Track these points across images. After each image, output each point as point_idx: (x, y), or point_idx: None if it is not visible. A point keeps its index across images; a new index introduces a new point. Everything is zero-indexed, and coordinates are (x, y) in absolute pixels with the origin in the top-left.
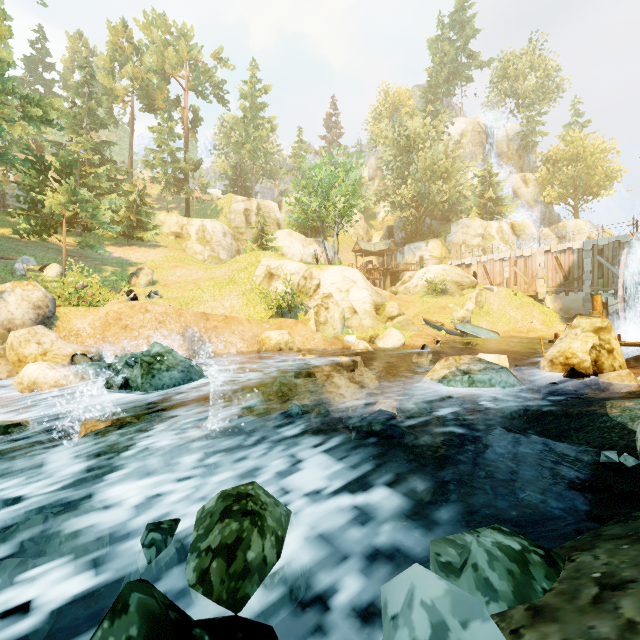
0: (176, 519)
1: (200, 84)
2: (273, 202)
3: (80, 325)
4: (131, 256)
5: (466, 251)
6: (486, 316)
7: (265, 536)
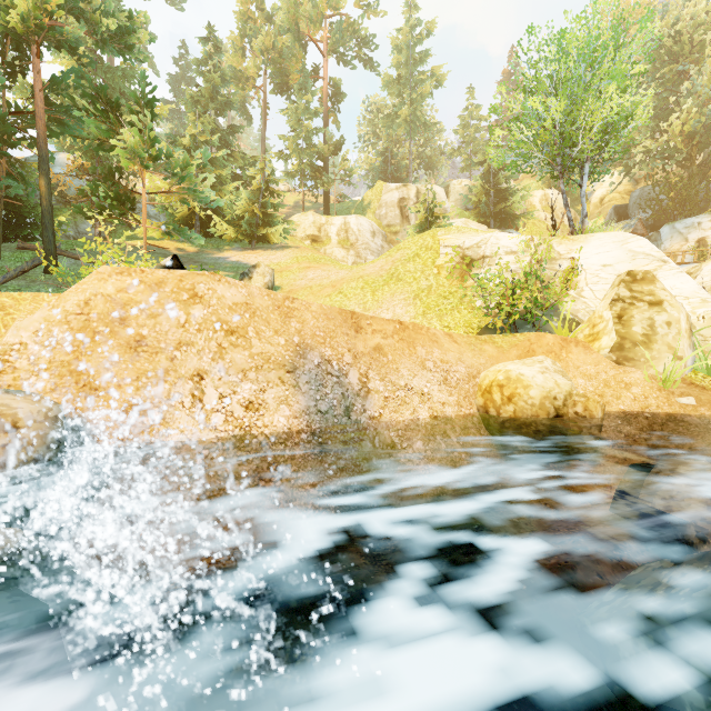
0: None
1: (342, 44)
2: (438, 187)
3: (10, 336)
4: (252, 260)
5: None
6: None
7: None
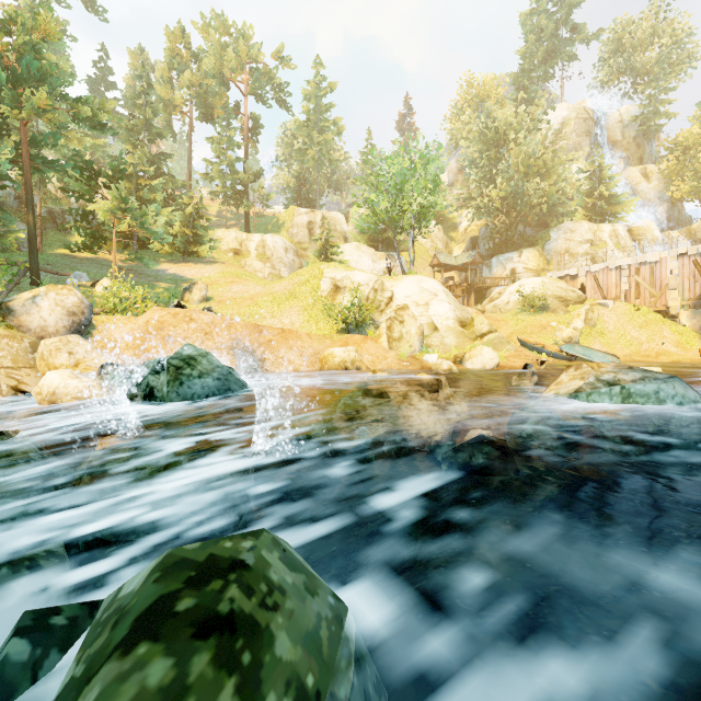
0: (96, 603)
1: (260, 87)
2: (339, 213)
3: (118, 335)
4: (186, 273)
5: (570, 261)
6: (599, 337)
7: None
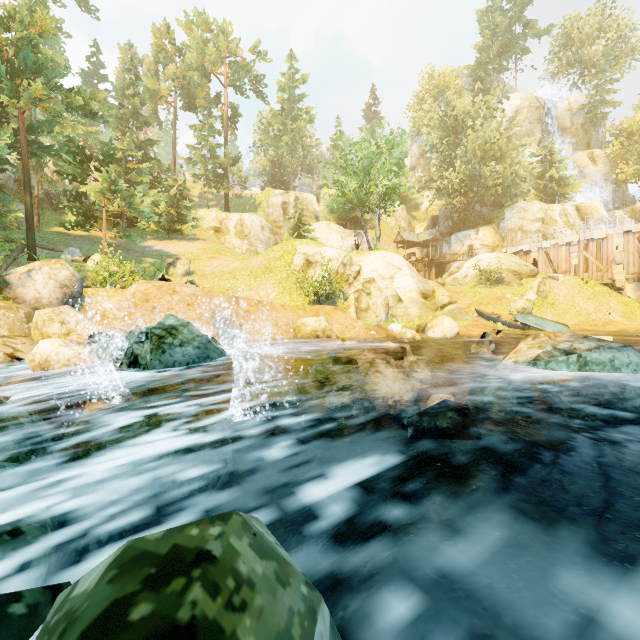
0: (59, 586)
1: (239, 79)
2: (311, 194)
3: (106, 306)
4: (171, 249)
5: (523, 238)
6: (550, 308)
7: None
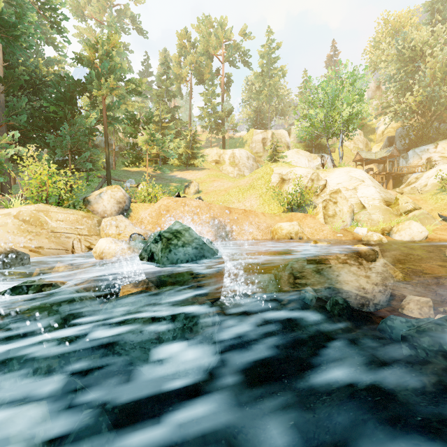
0: None
1: (231, 56)
2: (284, 130)
3: (143, 215)
4: (187, 176)
5: None
6: None
7: None
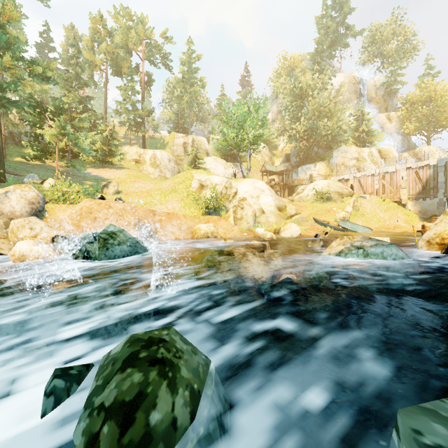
0: (89, 364)
1: (152, 55)
2: (203, 137)
3: (62, 216)
4: (104, 174)
5: (345, 170)
6: (361, 217)
7: (176, 391)
